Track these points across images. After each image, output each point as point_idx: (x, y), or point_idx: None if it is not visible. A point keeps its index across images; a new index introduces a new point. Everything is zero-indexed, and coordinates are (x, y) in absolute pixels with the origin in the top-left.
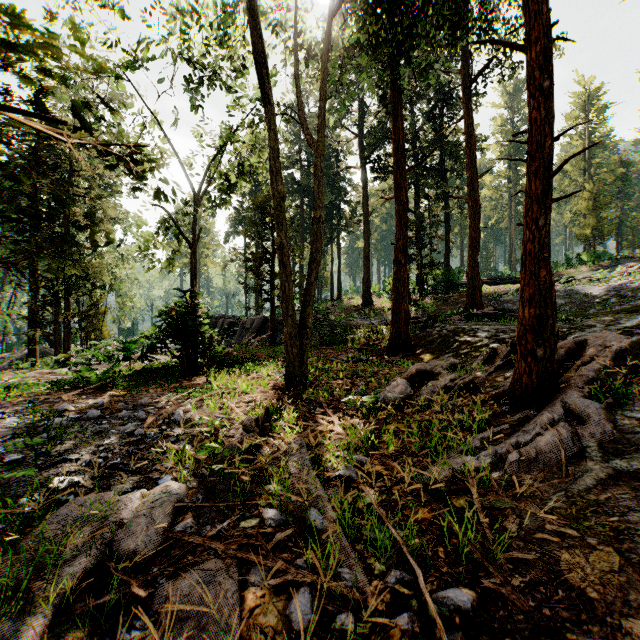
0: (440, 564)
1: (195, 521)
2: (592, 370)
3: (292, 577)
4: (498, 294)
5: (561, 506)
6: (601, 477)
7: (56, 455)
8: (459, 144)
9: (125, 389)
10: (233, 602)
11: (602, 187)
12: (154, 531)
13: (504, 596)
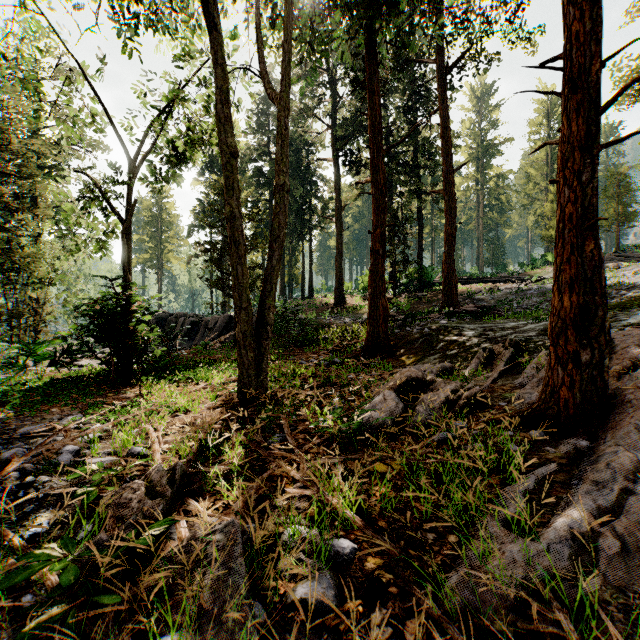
0: None
1: None
2: None
3: None
4: (472, 292)
5: None
6: None
7: None
8: (432, 140)
9: (14, 409)
10: None
11: None
12: None
13: None
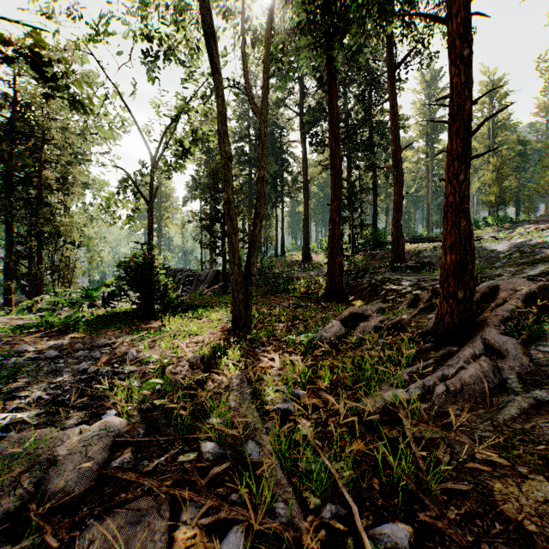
0: (375, 496)
1: (133, 456)
2: (506, 310)
3: (225, 514)
4: (418, 251)
5: (489, 435)
6: (524, 407)
7: (7, 393)
8: (385, 122)
9: (85, 332)
10: (160, 545)
11: (504, 161)
12: (87, 468)
13: (441, 530)
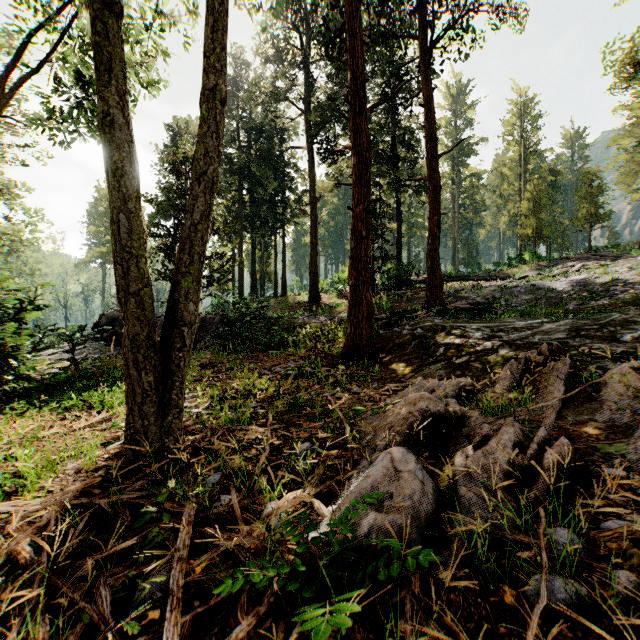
0: None
1: None
2: None
3: None
4: (455, 290)
5: None
6: None
7: None
8: (412, 130)
9: None
10: None
11: (542, 189)
12: None
13: None
